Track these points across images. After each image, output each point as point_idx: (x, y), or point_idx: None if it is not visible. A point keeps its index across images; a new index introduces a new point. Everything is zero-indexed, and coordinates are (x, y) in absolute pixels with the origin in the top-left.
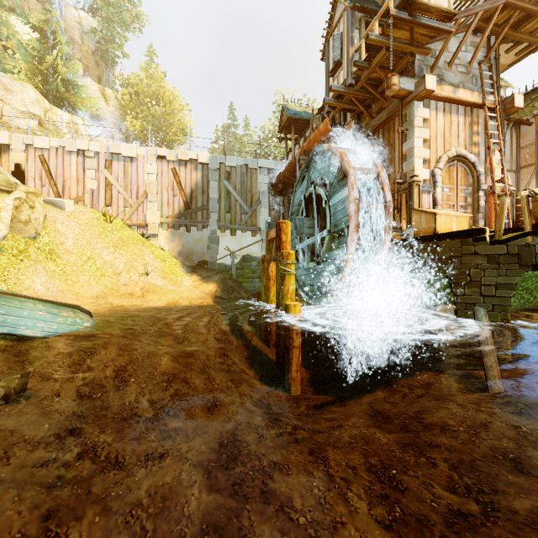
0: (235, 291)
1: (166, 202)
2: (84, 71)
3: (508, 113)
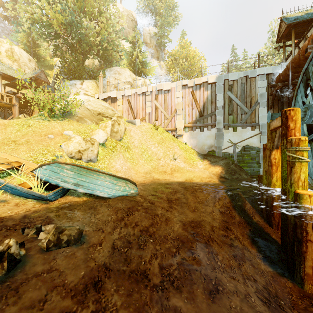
0: (237, 173)
1: (187, 113)
2: (151, 57)
3: None
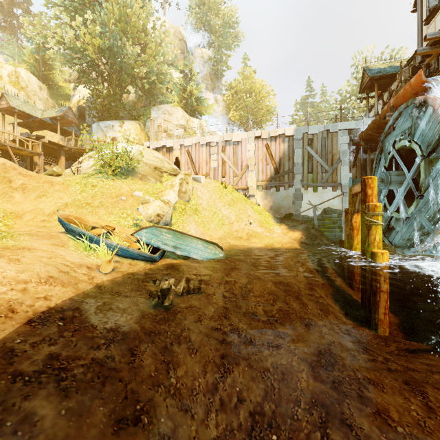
0: (318, 238)
1: (260, 170)
2: (205, 88)
3: None
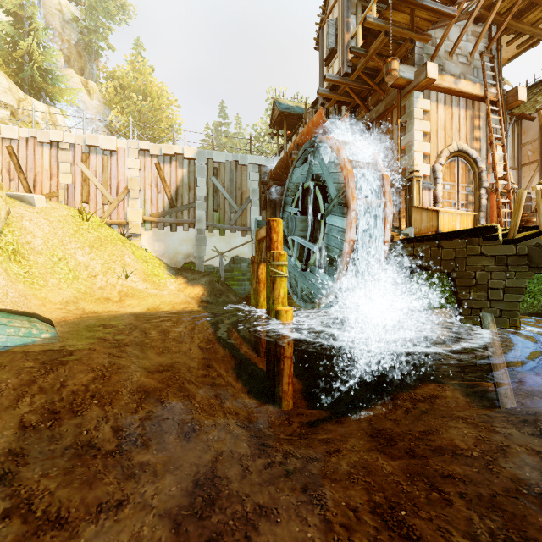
0: (224, 294)
1: (149, 199)
2: (65, 62)
3: (510, 107)
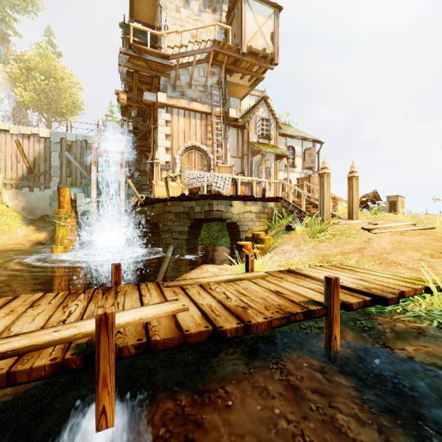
0: None
1: (9, 167)
2: None
3: (230, 120)
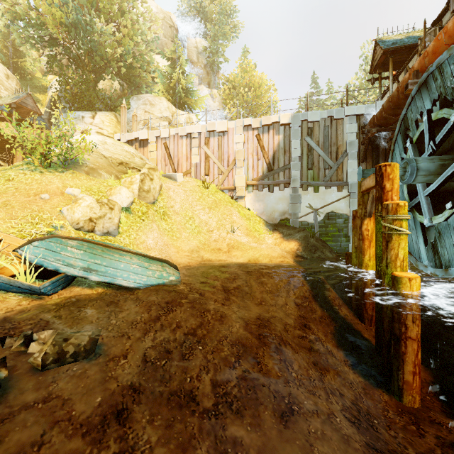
0: (318, 250)
1: (251, 166)
2: (199, 82)
3: None
